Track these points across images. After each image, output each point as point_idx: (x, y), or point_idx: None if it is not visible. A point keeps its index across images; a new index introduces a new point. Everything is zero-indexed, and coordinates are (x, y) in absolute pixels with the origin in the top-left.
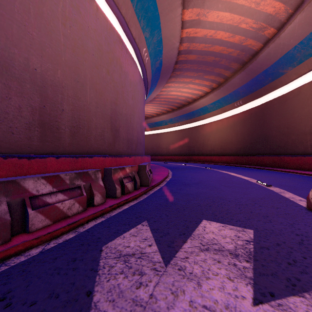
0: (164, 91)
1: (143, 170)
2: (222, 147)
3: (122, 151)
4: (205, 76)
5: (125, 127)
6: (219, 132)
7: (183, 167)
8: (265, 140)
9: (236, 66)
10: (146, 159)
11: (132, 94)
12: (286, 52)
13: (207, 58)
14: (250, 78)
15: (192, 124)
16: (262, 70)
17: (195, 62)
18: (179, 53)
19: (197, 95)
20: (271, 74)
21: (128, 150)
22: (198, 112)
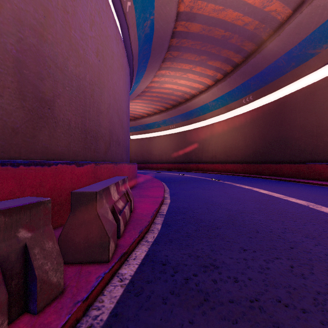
0: (156, 83)
1: (87, 210)
2: (226, 153)
3: (66, 153)
4: (209, 62)
5: (74, 102)
6: (222, 136)
7: (181, 178)
8: (284, 143)
9: (250, 46)
10: (127, 168)
11: (98, 48)
12: (324, 21)
13: (215, 31)
14: (266, 64)
15: (189, 126)
16: (284, 51)
17: (199, 37)
18: (178, 17)
19: (196, 89)
20: (296, 57)
21: (85, 151)
22: (196, 111)
